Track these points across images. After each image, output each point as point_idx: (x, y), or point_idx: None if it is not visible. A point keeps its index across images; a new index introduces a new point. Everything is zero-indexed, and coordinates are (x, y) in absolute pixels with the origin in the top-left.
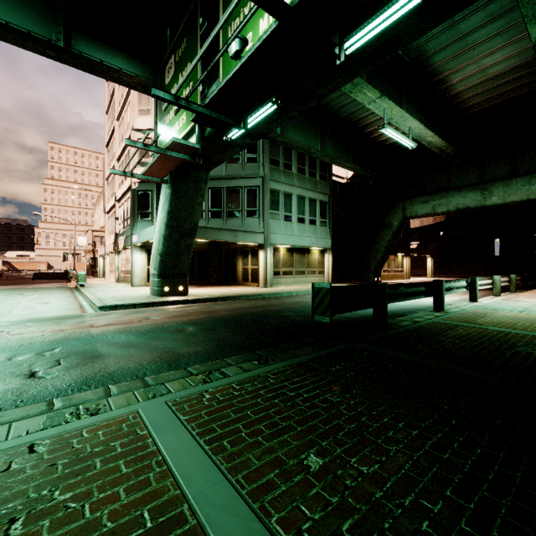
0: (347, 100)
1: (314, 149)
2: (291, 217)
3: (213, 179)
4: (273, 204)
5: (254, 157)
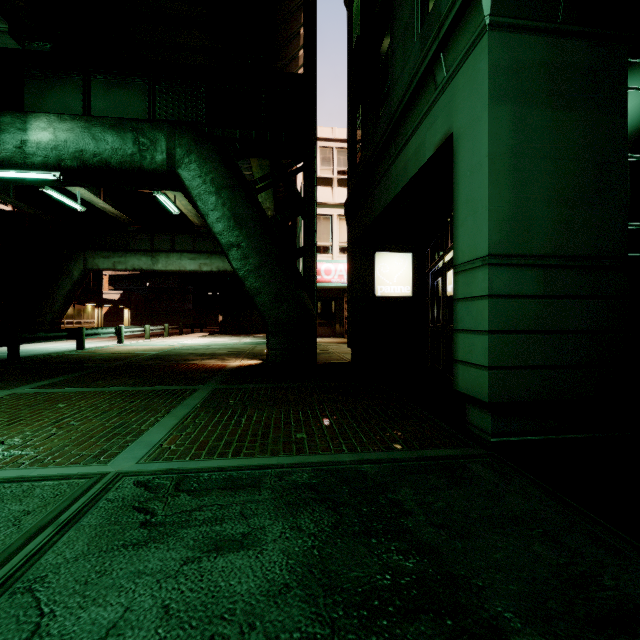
0: None
1: None
2: None
3: None
4: None
5: None
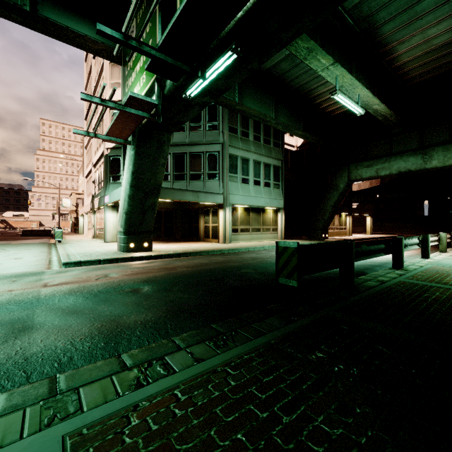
0: (299, 72)
1: (269, 117)
2: (247, 180)
3: (177, 145)
4: (232, 168)
5: (214, 125)
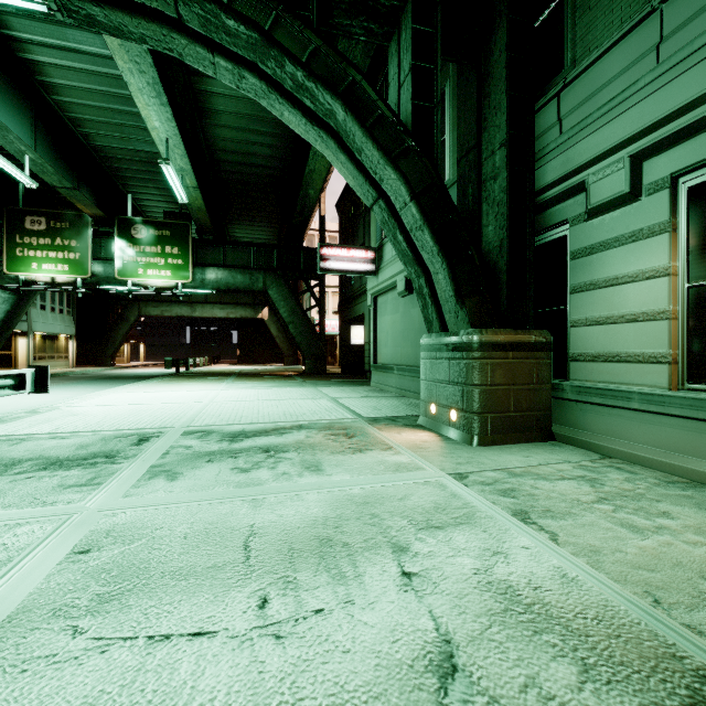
0: None
1: None
2: (45, 306)
3: None
4: None
5: None
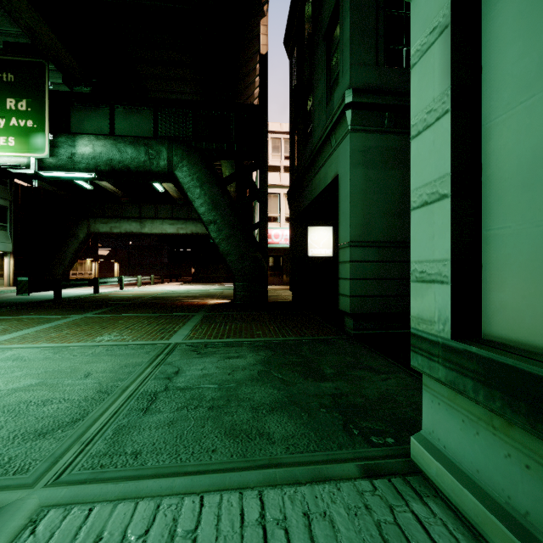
0: None
1: None
2: None
3: None
4: None
5: None
